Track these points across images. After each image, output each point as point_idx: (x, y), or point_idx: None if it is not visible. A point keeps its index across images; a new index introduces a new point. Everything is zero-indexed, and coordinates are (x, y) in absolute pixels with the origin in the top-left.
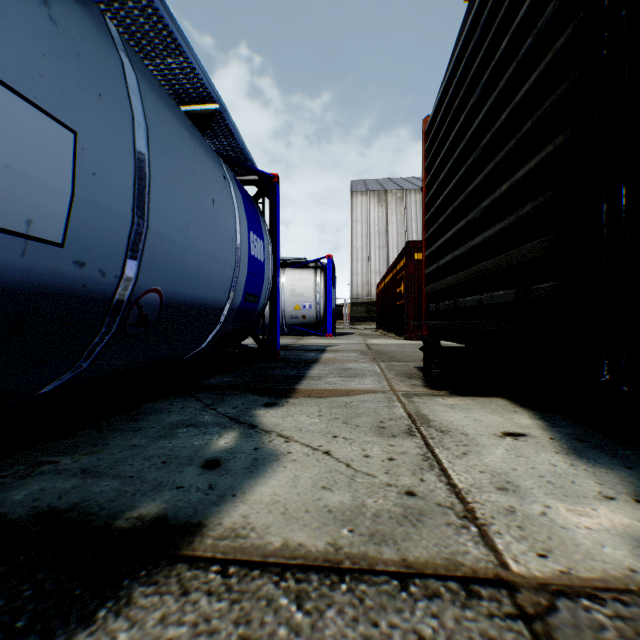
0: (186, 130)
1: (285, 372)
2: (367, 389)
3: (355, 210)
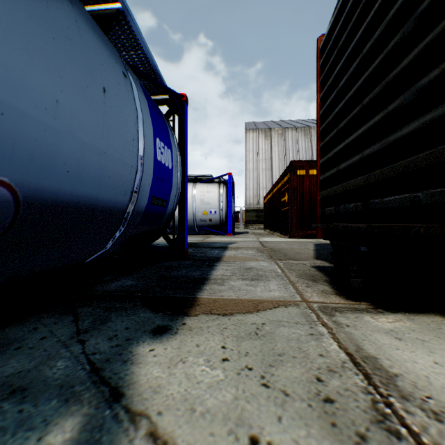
0: None
1: (189, 273)
2: (276, 299)
3: (248, 143)
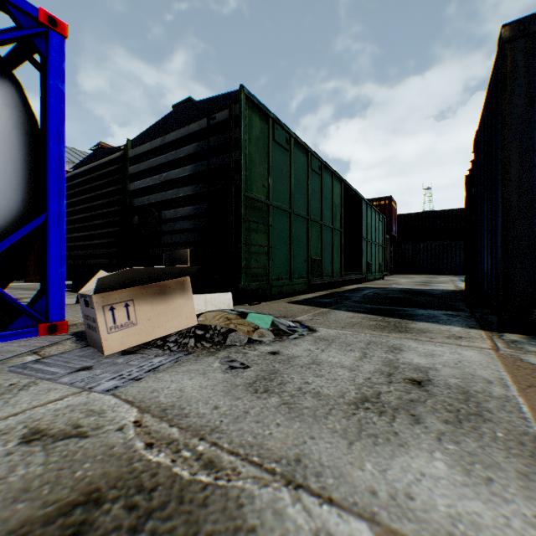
0: None
1: None
2: None
3: None
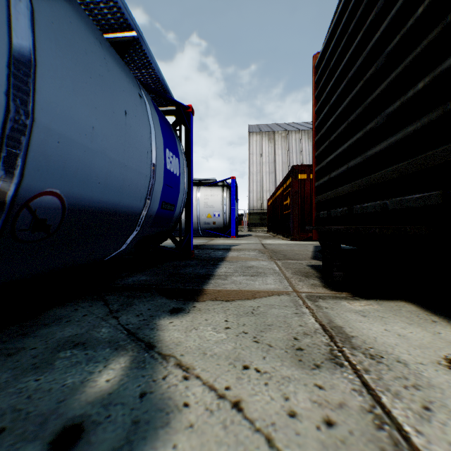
0: (95, 38)
1: (196, 270)
2: (271, 290)
3: (251, 146)
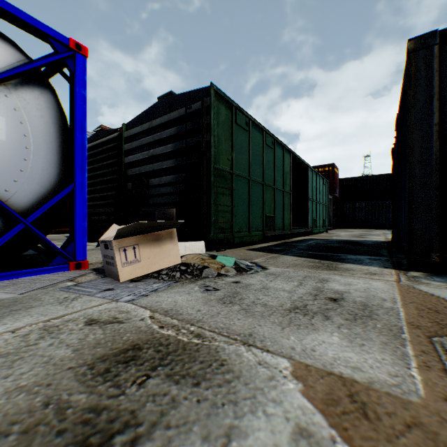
0: None
1: None
2: None
3: None
